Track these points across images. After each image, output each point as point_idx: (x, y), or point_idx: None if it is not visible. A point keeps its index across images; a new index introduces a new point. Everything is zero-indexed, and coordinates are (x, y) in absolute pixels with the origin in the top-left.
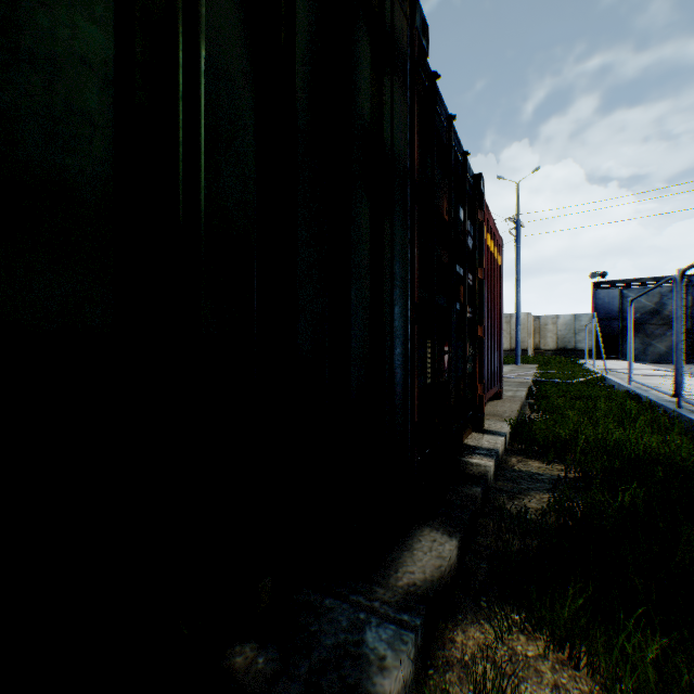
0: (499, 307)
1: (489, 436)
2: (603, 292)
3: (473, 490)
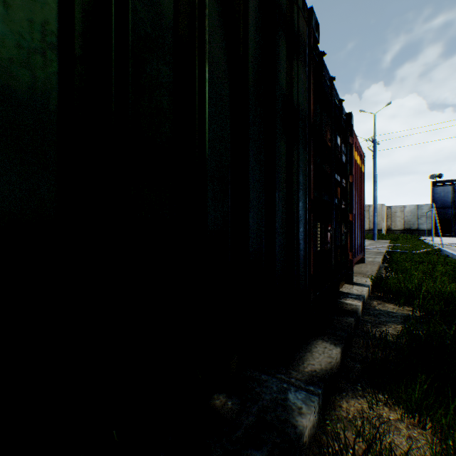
0: (362, 200)
1: (357, 286)
2: (439, 188)
3: (348, 319)
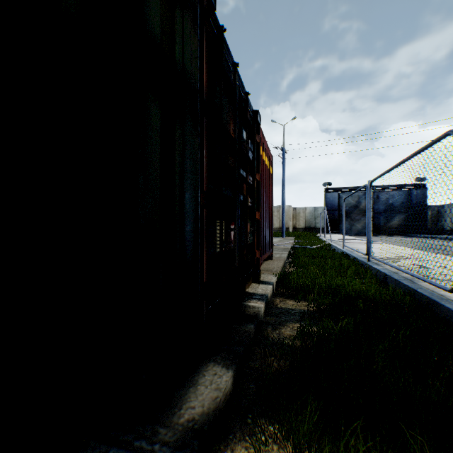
0: (271, 200)
1: (263, 285)
2: (330, 194)
3: (248, 327)
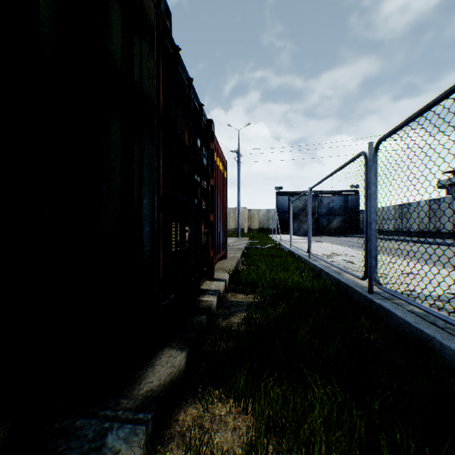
0: (225, 203)
1: (216, 282)
2: (281, 197)
3: (201, 318)
